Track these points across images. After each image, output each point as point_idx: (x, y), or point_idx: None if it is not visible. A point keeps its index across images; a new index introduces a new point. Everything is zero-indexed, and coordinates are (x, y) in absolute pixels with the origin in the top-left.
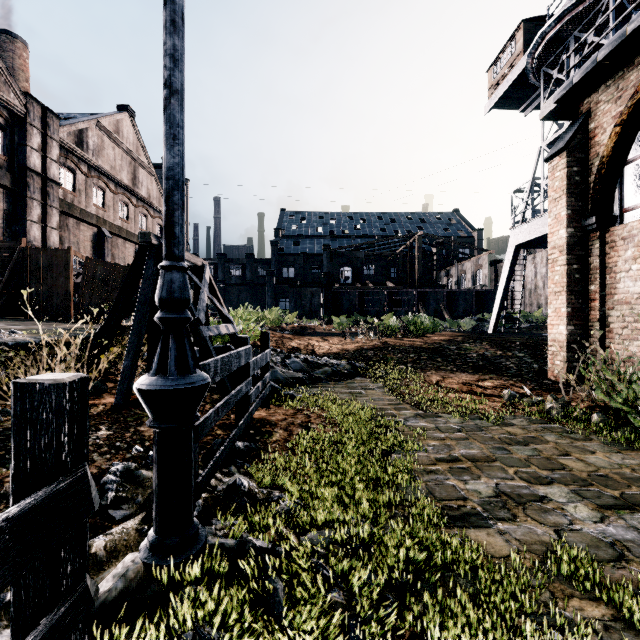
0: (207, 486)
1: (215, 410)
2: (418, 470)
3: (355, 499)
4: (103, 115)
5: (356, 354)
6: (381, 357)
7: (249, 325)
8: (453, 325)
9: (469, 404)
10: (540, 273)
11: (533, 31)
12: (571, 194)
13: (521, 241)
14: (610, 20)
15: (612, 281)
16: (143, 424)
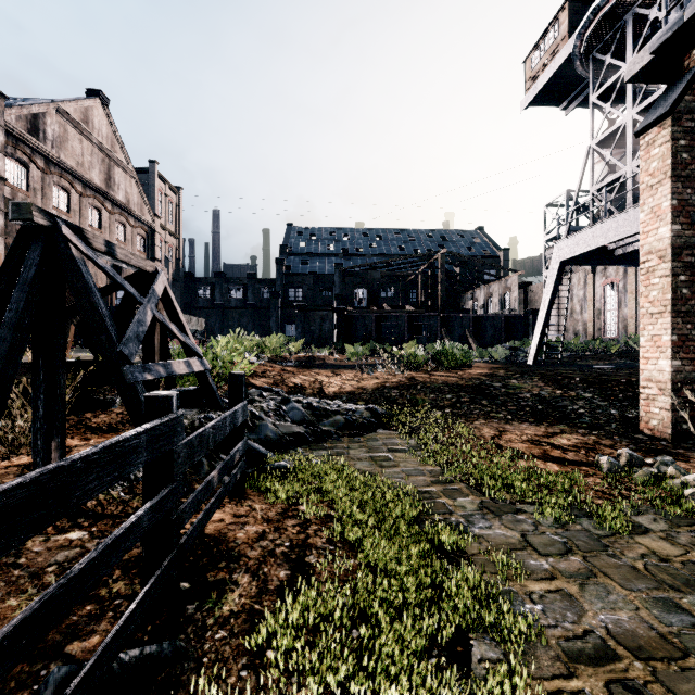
0: None
1: None
2: None
3: None
4: (66, 99)
5: (376, 394)
6: (409, 398)
7: (236, 357)
8: (483, 354)
9: (558, 484)
10: (577, 296)
11: (580, 12)
12: (677, 177)
13: (567, 256)
14: None
15: None
16: None
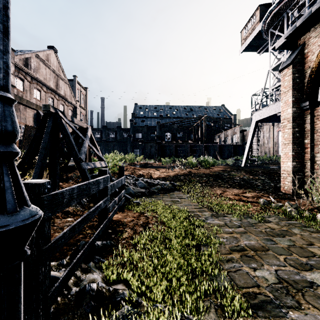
0: (60, 294)
1: (70, 228)
2: (220, 260)
3: (180, 291)
4: (39, 51)
5: (174, 178)
6: (188, 179)
7: (116, 162)
8: (223, 162)
9: (242, 208)
10: (266, 136)
11: (264, 11)
12: (294, 89)
13: (259, 119)
14: (306, 3)
15: (318, 137)
16: None
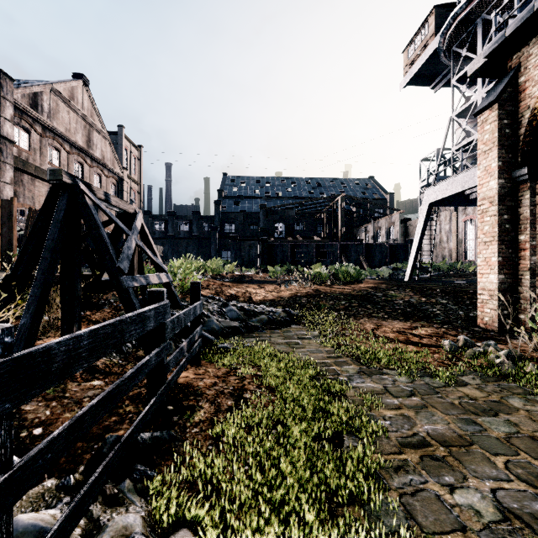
0: None
1: (71, 424)
2: (383, 467)
3: None
4: (58, 81)
5: (290, 301)
6: (314, 304)
7: (188, 274)
8: (372, 273)
9: (413, 357)
10: (444, 229)
11: (444, 16)
12: (502, 146)
13: (434, 199)
14: (515, 2)
15: None
16: (32, 400)
